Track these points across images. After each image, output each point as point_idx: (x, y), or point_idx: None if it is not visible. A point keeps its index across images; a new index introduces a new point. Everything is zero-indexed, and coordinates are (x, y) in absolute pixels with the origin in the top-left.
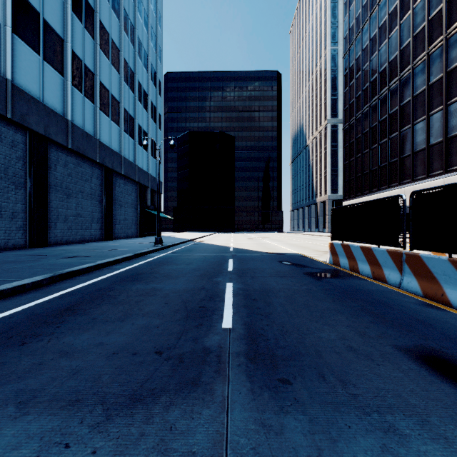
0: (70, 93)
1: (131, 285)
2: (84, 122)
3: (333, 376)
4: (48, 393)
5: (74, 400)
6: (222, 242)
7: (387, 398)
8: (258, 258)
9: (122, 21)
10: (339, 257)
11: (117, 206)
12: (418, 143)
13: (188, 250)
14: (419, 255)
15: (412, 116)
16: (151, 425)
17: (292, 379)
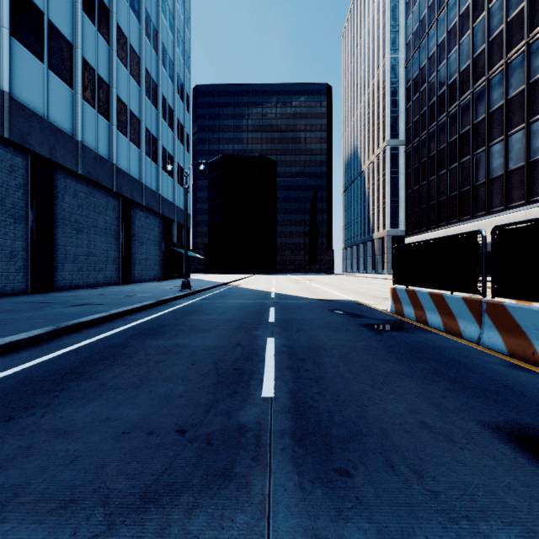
0: (80, 109)
1: (150, 340)
2: (97, 143)
3: (405, 465)
4: (34, 489)
5: (68, 500)
6: (262, 286)
7: (477, 498)
8: (305, 306)
9: (143, 23)
10: (403, 305)
11: (137, 243)
12: (494, 169)
13: (222, 297)
14: (503, 304)
15: (487, 137)
16: (167, 538)
17: (352, 469)
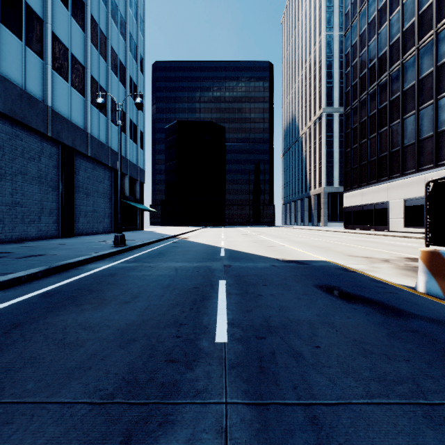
0: None
1: None
2: (25, 80)
3: None
4: None
5: None
6: (210, 239)
7: None
8: (272, 277)
9: None
10: None
11: (82, 194)
12: (443, 121)
13: (158, 255)
14: None
15: (435, 90)
16: None
17: None
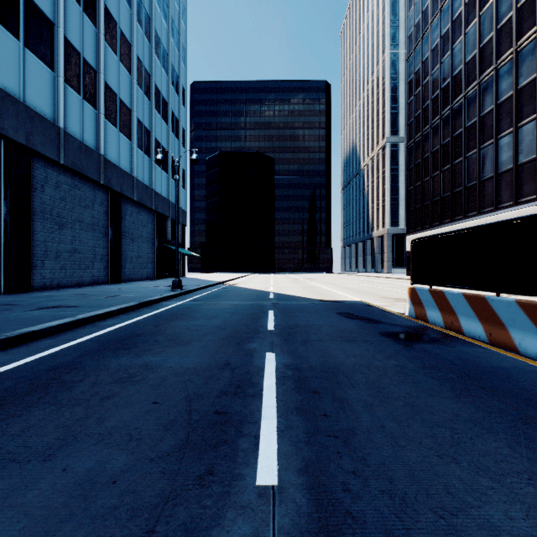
0: (62, 93)
1: (111, 358)
2: (83, 132)
3: None
4: None
5: None
6: (259, 285)
7: None
8: (308, 309)
9: (134, 8)
10: (426, 308)
11: (128, 239)
12: (503, 162)
13: (215, 297)
14: None
15: (495, 129)
16: None
17: None
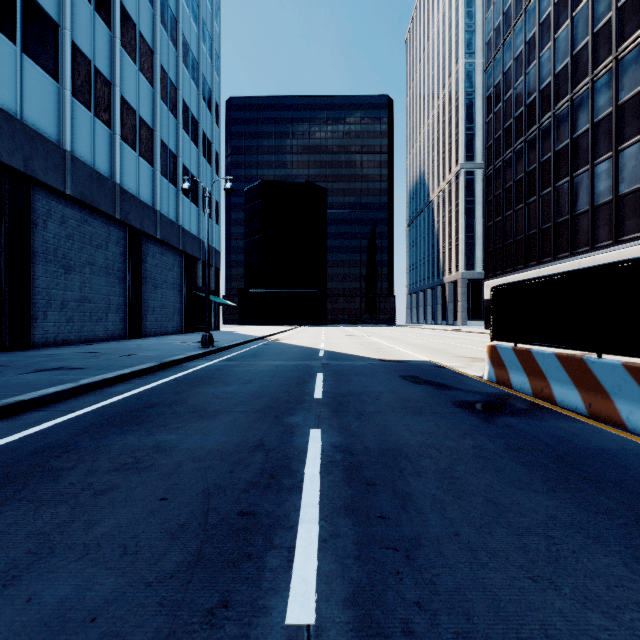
0: (69, 109)
1: (115, 436)
2: (94, 156)
3: None
4: None
5: None
6: (308, 341)
7: None
8: (365, 371)
9: (157, 7)
10: (509, 371)
11: (150, 286)
12: (600, 193)
13: (253, 356)
14: None
15: (591, 153)
16: None
17: None
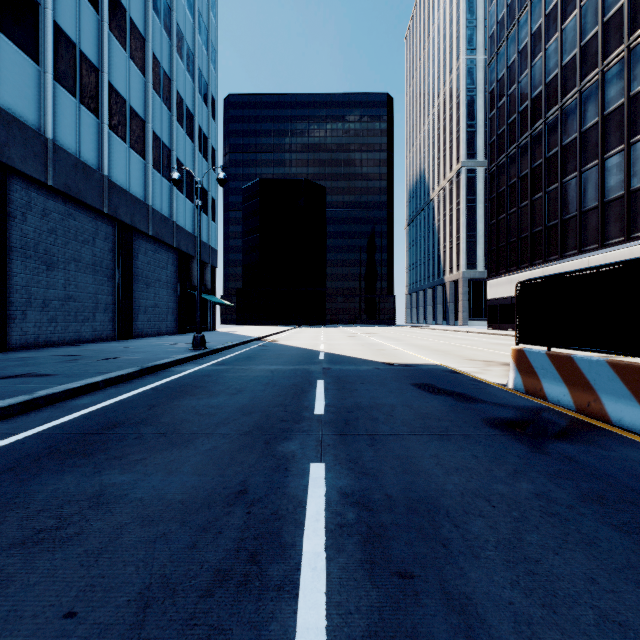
0: (51, 94)
1: (48, 476)
2: (80, 146)
3: None
4: None
5: None
6: (307, 342)
7: None
8: (371, 377)
9: None
10: (542, 379)
11: (141, 284)
12: (611, 188)
13: (247, 359)
14: None
15: (601, 147)
16: None
17: None
